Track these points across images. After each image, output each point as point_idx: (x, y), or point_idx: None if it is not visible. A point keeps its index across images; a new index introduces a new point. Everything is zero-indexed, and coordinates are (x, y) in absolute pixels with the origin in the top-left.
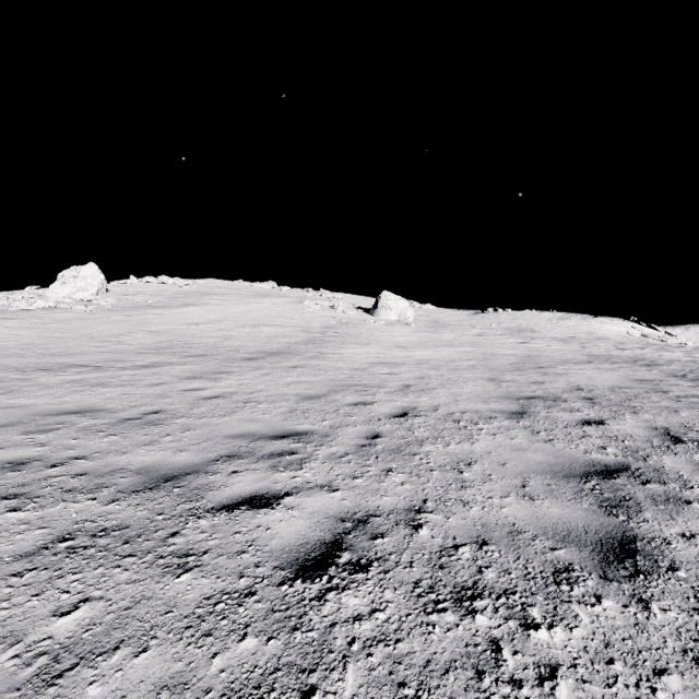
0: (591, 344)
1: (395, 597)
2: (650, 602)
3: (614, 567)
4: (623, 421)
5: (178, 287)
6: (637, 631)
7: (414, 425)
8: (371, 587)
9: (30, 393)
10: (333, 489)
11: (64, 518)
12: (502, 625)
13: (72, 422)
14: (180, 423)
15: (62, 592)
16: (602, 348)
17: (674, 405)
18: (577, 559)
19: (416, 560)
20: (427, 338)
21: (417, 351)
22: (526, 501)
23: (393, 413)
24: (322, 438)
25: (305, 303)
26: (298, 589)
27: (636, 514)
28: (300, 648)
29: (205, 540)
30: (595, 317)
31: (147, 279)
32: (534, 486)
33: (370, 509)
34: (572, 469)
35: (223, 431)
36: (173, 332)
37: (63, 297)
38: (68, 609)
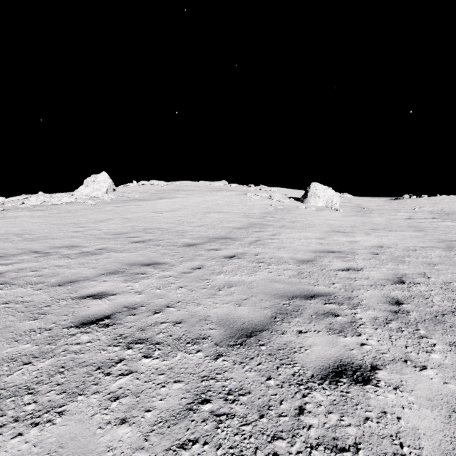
0: None
1: None
2: None
3: None
4: None
5: (160, 187)
6: None
7: None
8: None
9: None
10: None
11: None
12: None
13: None
14: None
15: None
16: None
17: None
18: None
19: None
20: (359, 221)
21: (359, 235)
22: None
23: None
24: None
25: (247, 194)
26: None
27: None
28: None
29: None
30: None
31: (142, 182)
32: None
33: None
34: None
35: None
36: (140, 219)
37: (82, 195)
38: None
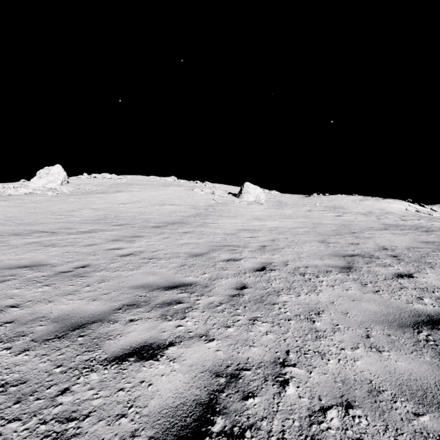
0: (383, 217)
1: None
2: None
3: None
4: (426, 274)
5: (113, 180)
6: None
7: (271, 277)
8: None
9: (0, 251)
10: (209, 339)
11: None
12: None
13: (21, 274)
14: (99, 275)
15: None
16: (391, 220)
17: None
18: None
19: (287, 429)
20: (275, 212)
21: (269, 221)
22: (375, 353)
23: (255, 267)
24: (203, 289)
25: (194, 190)
26: None
27: None
28: None
29: (91, 398)
30: (384, 199)
31: (94, 175)
32: (377, 336)
33: (241, 361)
34: (403, 318)
35: (129, 283)
36: (107, 209)
37: (39, 186)
38: None
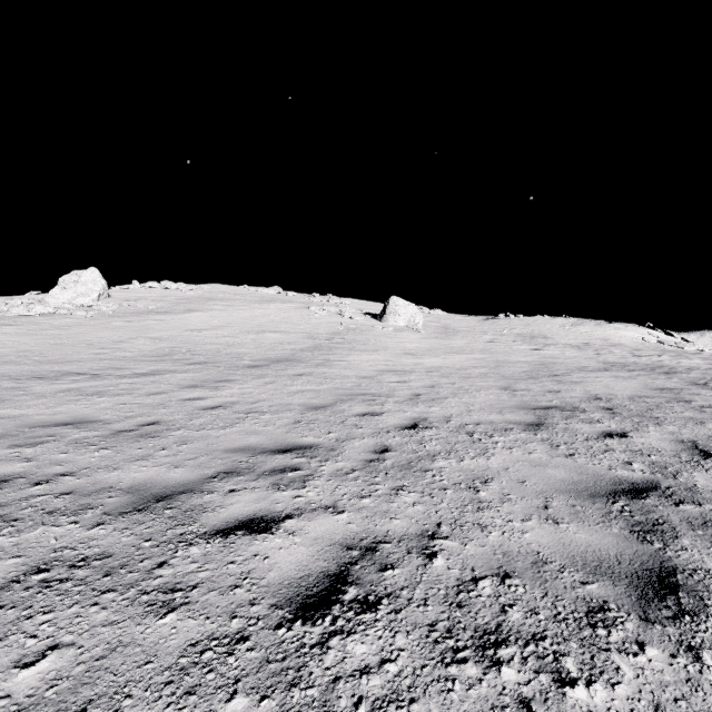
0: (606, 351)
1: (408, 644)
2: (701, 650)
3: (655, 606)
4: (646, 433)
5: (181, 293)
6: (690, 689)
7: (425, 438)
8: (381, 630)
9: (22, 403)
10: (339, 511)
11: (42, 545)
12: (533, 680)
13: (63, 434)
14: (177, 435)
15: (29, 637)
16: (618, 355)
17: (699, 416)
18: (612, 596)
19: (431, 597)
20: (437, 344)
21: (427, 358)
22: (550, 525)
23: (403, 424)
24: (328, 452)
25: (311, 308)
26: (297, 633)
27: (672, 541)
28: (298, 710)
29: (196, 571)
30: (610, 323)
31: (150, 284)
32: (558, 507)
33: (379, 534)
34: (598, 487)
35: (222, 445)
36: (175, 339)
37: (63, 303)
38: (32, 659)
